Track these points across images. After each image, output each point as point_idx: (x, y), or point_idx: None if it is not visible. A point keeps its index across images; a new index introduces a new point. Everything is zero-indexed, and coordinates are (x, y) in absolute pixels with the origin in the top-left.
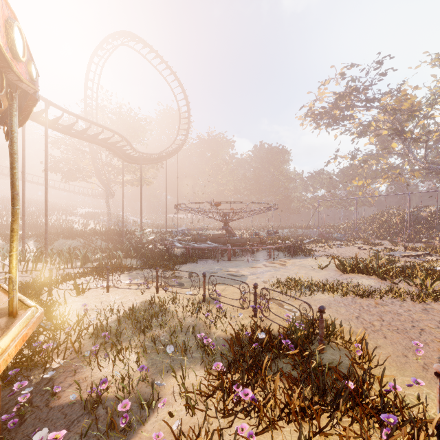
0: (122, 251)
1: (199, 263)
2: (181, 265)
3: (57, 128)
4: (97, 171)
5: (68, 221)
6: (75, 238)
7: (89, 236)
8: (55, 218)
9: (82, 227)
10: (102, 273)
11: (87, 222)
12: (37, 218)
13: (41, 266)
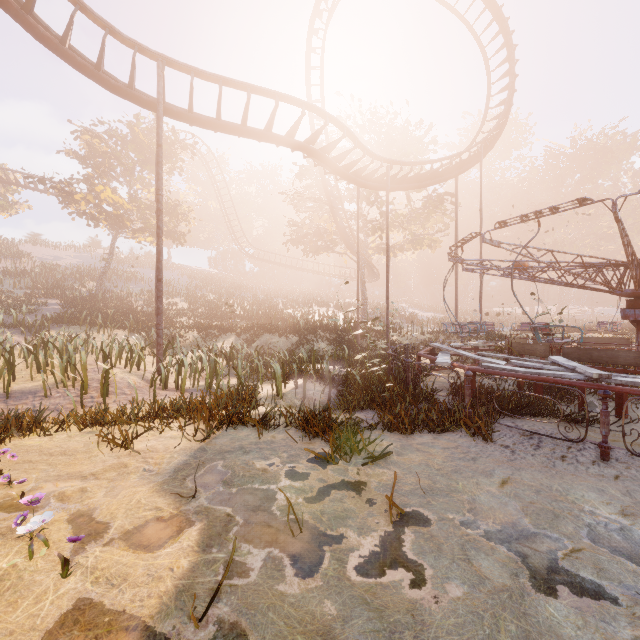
0: (333, 364)
1: (496, 442)
2: (415, 438)
3: (196, 118)
4: (342, 231)
5: (309, 313)
6: (284, 335)
7: (304, 331)
8: (302, 309)
9: (326, 322)
10: (149, 421)
11: (333, 314)
12: (273, 309)
13: (133, 378)
